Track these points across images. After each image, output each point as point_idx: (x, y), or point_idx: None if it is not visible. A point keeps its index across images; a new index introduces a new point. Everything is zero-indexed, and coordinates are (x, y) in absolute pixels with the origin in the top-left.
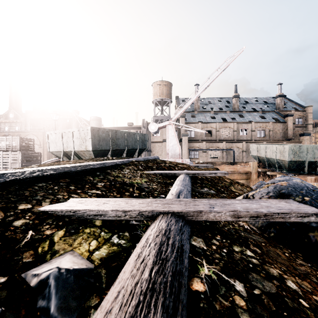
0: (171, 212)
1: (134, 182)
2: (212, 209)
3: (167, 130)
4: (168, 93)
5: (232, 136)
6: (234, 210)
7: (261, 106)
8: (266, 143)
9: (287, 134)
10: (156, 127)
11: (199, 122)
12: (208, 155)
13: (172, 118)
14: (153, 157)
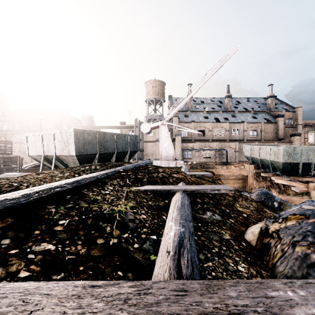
0: None
1: (116, 211)
2: None
3: (160, 131)
4: (161, 92)
5: (224, 136)
6: None
7: (253, 106)
8: (258, 143)
9: (278, 135)
10: (149, 127)
11: (192, 122)
12: (201, 155)
13: (165, 118)
14: (145, 162)
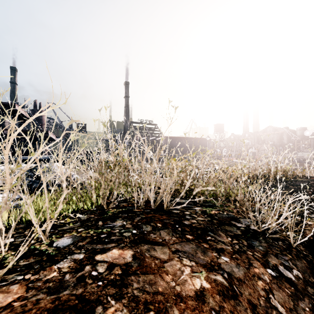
0: None
1: None
2: None
3: None
4: None
5: None
6: None
7: None
8: None
9: None
10: None
11: None
12: None
13: None
14: None
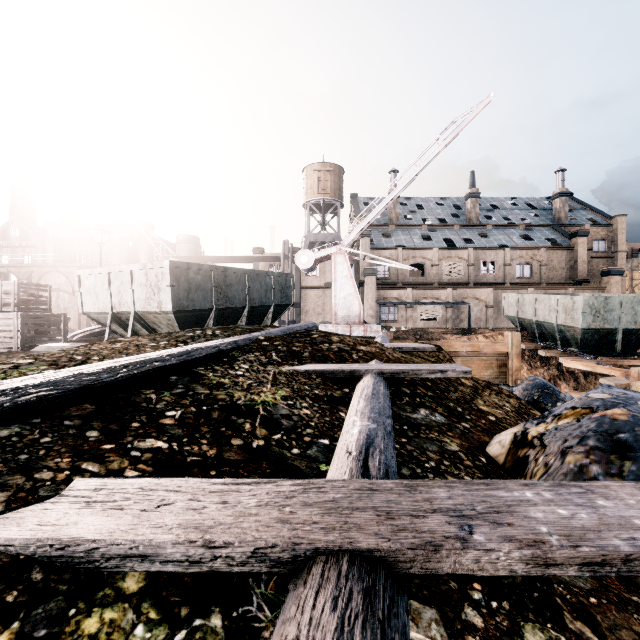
0: (348, 550)
1: (258, 401)
2: (469, 539)
3: (333, 266)
4: (335, 187)
5: (465, 275)
6: (534, 544)
7: (524, 214)
8: (534, 290)
9: (576, 273)
10: (312, 259)
11: (399, 247)
12: (417, 314)
13: (343, 239)
14: (305, 326)
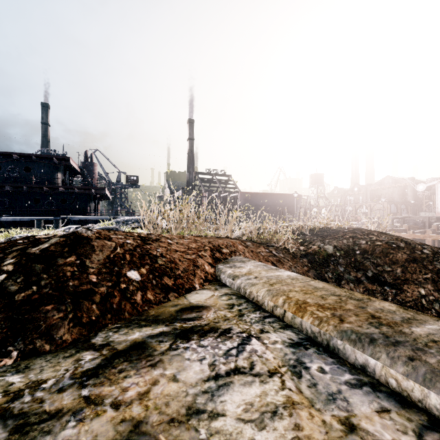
0: None
1: None
2: None
3: None
4: None
5: None
6: None
7: None
8: None
9: None
10: None
11: None
12: None
13: None
14: None
